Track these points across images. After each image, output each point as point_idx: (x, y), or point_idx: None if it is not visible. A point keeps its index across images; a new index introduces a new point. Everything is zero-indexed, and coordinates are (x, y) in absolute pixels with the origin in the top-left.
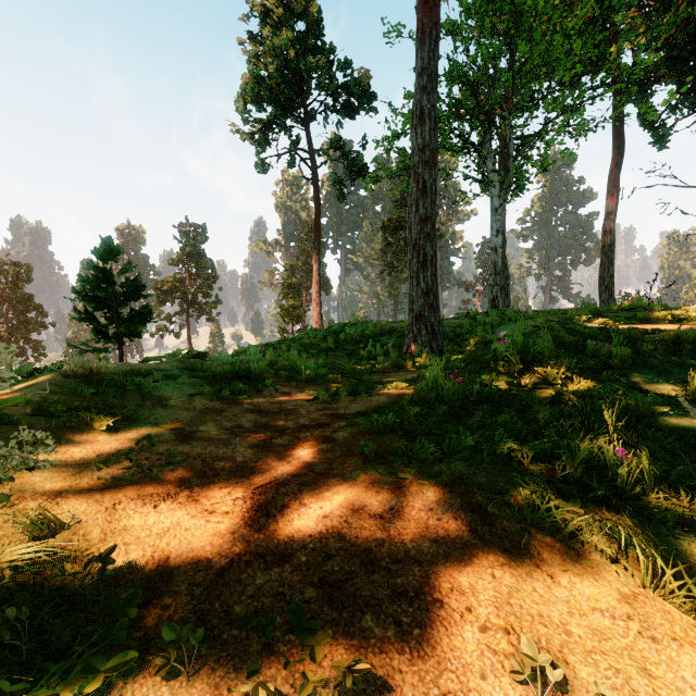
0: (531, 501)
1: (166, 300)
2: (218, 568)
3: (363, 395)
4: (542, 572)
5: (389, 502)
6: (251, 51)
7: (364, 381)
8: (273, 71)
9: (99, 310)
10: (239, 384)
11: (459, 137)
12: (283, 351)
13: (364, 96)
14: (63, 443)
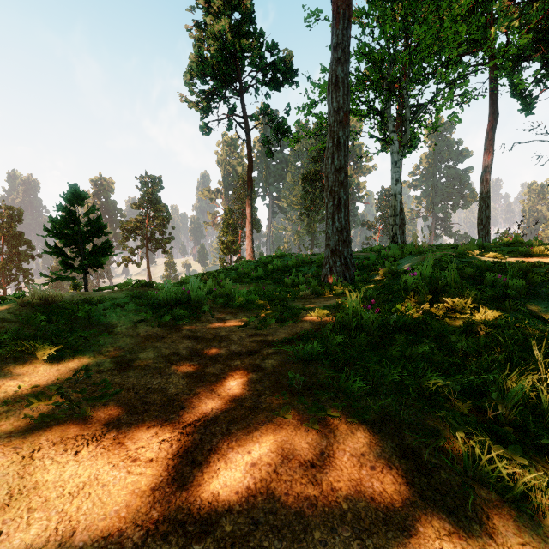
0: (470, 450)
1: (130, 237)
2: (129, 545)
3: (289, 321)
4: (497, 546)
5: (319, 445)
6: (197, 36)
7: (290, 307)
8: (214, 51)
9: (67, 245)
10: (180, 311)
11: (365, 104)
12: (221, 279)
13: (288, 72)
14: (2, 375)
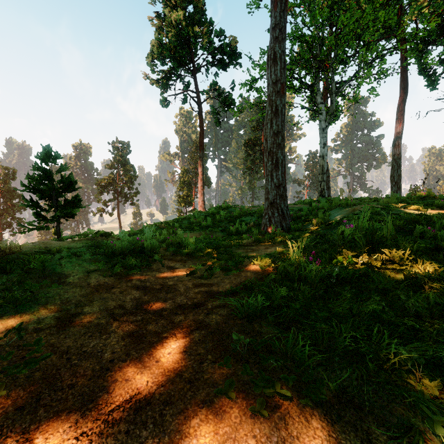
0: None
1: (104, 191)
2: None
3: (233, 271)
4: None
5: (269, 440)
6: (157, 24)
7: (234, 255)
8: (171, 37)
9: (42, 199)
10: (132, 260)
11: (297, 80)
12: (175, 228)
13: (233, 55)
14: None
